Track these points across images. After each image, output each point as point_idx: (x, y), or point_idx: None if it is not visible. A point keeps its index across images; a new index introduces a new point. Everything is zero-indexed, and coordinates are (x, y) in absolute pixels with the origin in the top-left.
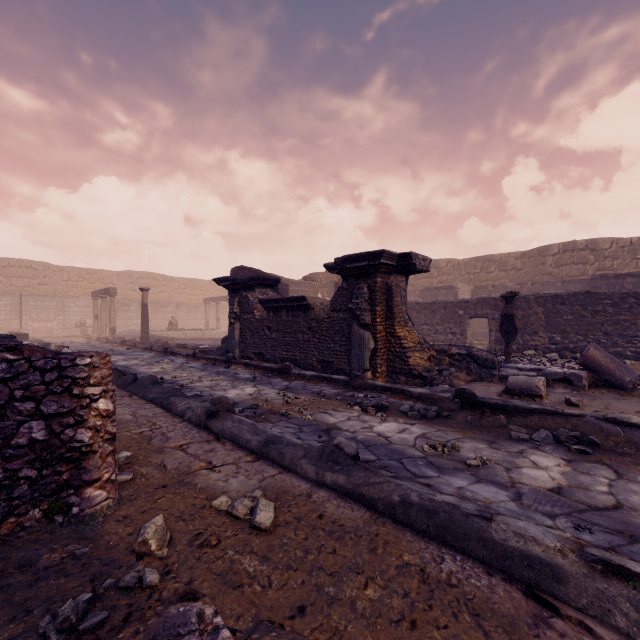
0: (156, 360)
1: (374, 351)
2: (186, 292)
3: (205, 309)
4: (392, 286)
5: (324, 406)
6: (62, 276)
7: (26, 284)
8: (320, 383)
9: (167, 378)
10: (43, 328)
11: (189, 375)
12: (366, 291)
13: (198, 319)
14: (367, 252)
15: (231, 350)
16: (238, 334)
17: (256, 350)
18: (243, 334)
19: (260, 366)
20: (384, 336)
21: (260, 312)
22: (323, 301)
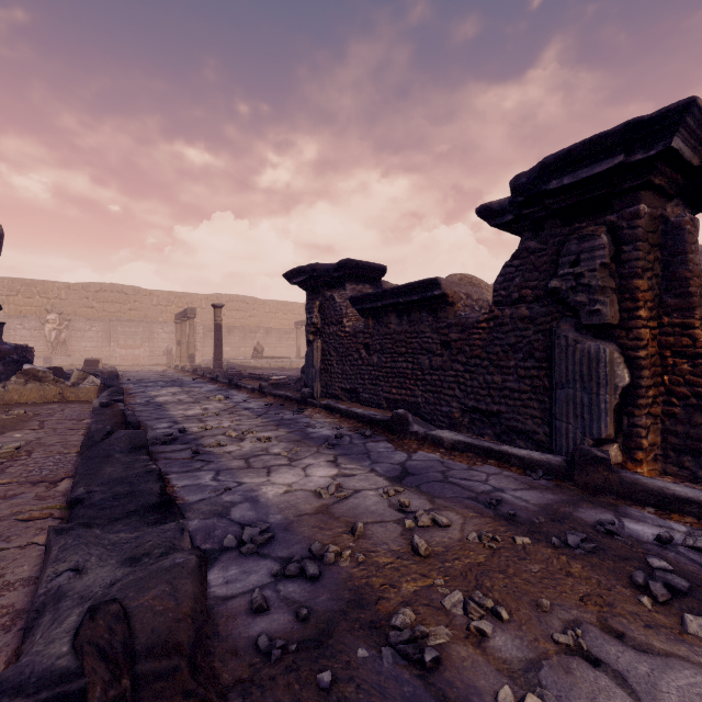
0: (210, 395)
1: (629, 393)
2: (278, 316)
3: (296, 334)
4: (682, 224)
5: (551, 592)
6: (151, 300)
7: (117, 309)
8: (480, 463)
9: (192, 430)
10: (130, 355)
11: (232, 424)
12: (606, 241)
13: (290, 347)
14: (628, 122)
15: (309, 383)
16: (319, 358)
17: (346, 384)
18: (326, 358)
19: (351, 413)
20: (653, 355)
21: (353, 321)
22: (470, 291)
